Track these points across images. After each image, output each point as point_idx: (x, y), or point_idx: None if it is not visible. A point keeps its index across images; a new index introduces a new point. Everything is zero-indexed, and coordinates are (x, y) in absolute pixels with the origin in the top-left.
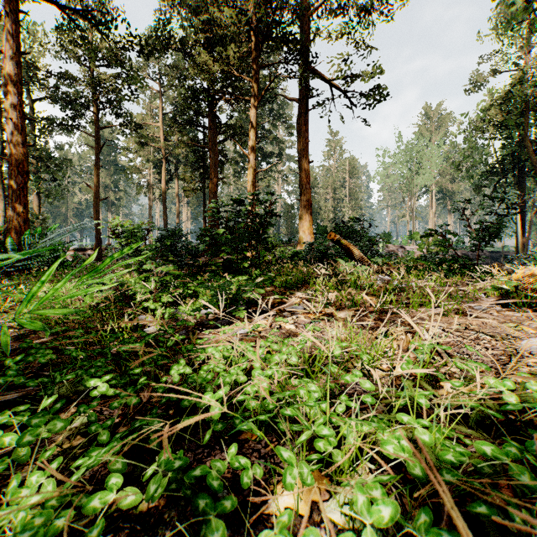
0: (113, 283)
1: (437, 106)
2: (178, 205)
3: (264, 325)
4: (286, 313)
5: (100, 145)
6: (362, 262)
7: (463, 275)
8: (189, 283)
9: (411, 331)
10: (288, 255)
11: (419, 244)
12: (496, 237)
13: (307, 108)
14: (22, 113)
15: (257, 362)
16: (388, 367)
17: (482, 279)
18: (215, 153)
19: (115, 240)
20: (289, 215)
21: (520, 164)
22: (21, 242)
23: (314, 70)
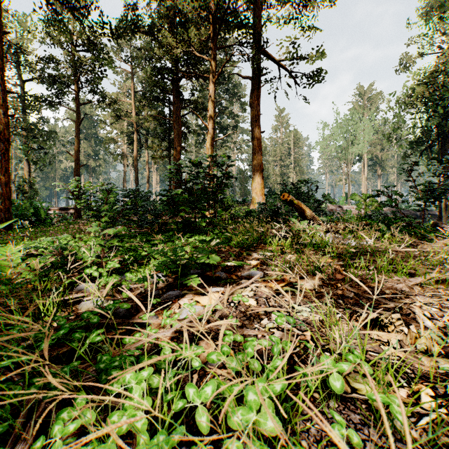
0: (53, 247)
1: (369, 87)
2: (148, 170)
3: (219, 307)
4: (244, 281)
5: (79, 119)
6: (313, 221)
7: (416, 235)
8: (144, 243)
9: (399, 311)
10: (242, 214)
11: (358, 204)
12: (439, 197)
13: (259, 84)
14: (3, 87)
15: (202, 415)
16: (409, 394)
17: (432, 238)
18: (178, 124)
19: (75, 200)
20: (242, 179)
21: (442, 135)
22: (3, 203)
23: (265, 52)
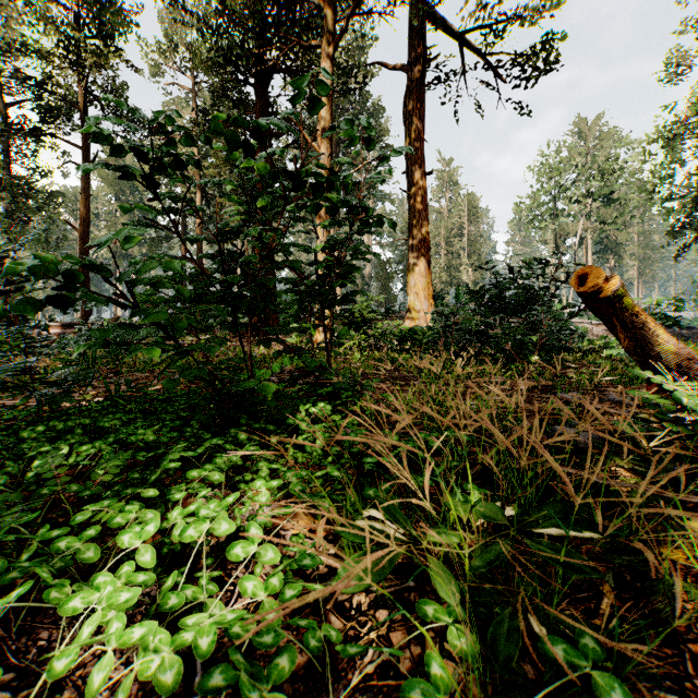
0: None
1: (595, 121)
2: None
3: None
4: None
5: (88, 161)
6: (686, 372)
7: None
8: None
9: None
10: (393, 337)
11: None
12: None
13: (423, 75)
14: None
15: None
16: None
17: None
18: None
19: None
20: (383, 275)
21: None
22: None
23: (434, 14)
